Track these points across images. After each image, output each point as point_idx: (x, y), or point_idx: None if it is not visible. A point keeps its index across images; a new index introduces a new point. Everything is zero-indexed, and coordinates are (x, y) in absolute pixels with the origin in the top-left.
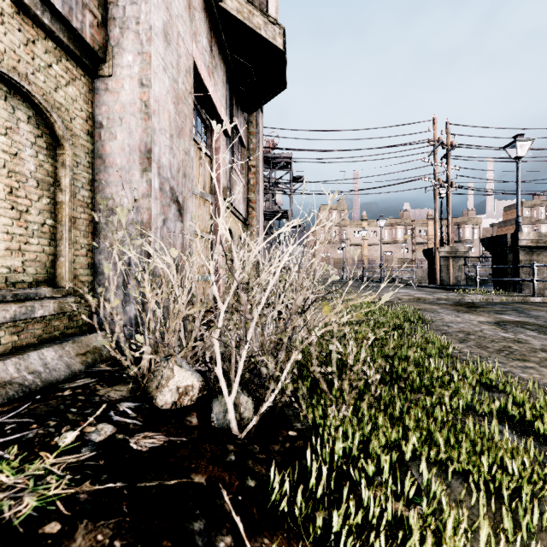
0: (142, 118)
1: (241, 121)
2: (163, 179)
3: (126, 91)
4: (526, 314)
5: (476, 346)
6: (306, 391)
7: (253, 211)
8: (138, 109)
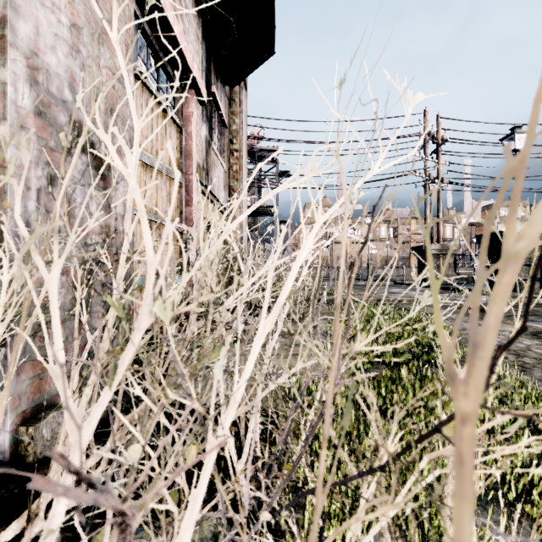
0: None
1: (221, 95)
2: (49, 96)
3: None
4: None
5: None
6: None
7: None
8: None
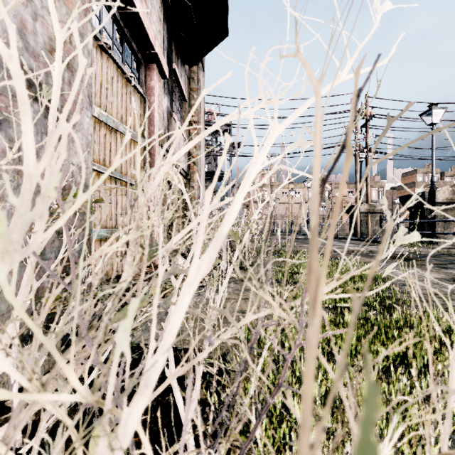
0: None
1: (182, 73)
2: None
3: None
4: None
5: None
6: None
7: (194, 166)
8: None
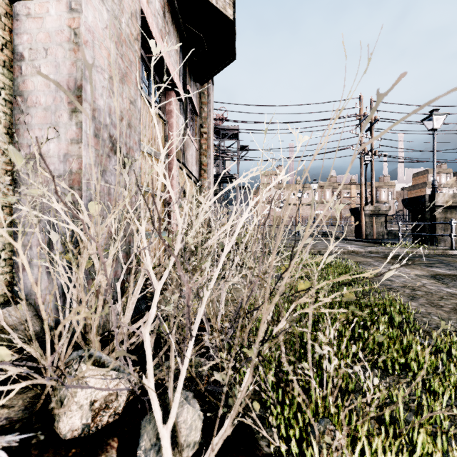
0: (70, 49)
1: (194, 91)
2: (100, 124)
3: (51, 16)
4: (454, 266)
5: (429, 304)
6: (269, 383)
7: (205, 173)
8: (66, 38)
